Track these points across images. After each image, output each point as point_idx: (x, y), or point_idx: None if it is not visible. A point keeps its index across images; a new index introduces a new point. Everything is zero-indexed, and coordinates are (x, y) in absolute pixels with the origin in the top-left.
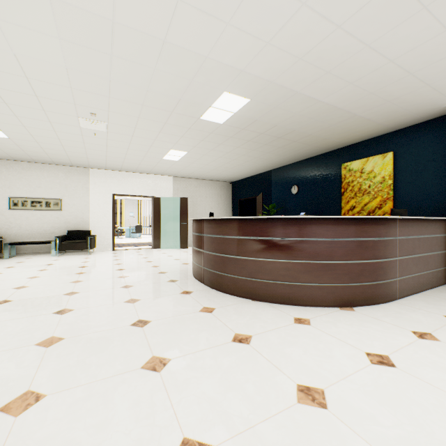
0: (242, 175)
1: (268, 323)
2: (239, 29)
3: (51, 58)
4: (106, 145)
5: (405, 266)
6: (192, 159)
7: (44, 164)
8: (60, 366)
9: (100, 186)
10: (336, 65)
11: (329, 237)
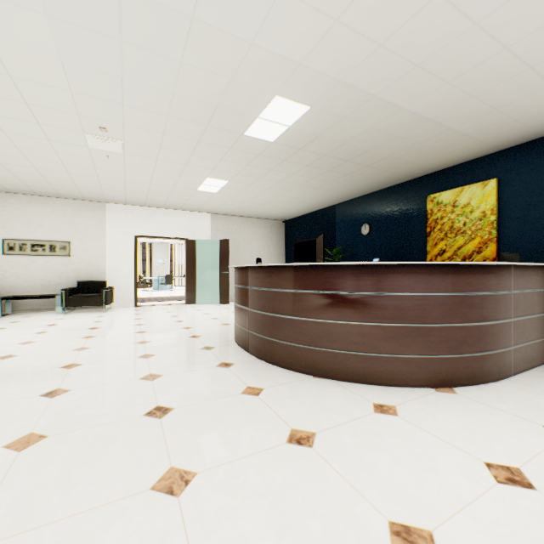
0: (298, 211)
1: (338, 413)
2: None
3: (40, 46)
4: (124, 172)
5: (522, 330)
6: (235, 190)
7: (47, 198)
8: (30, 485)
9: (119, 225)
10: (429, 55)
11: (421, 291)
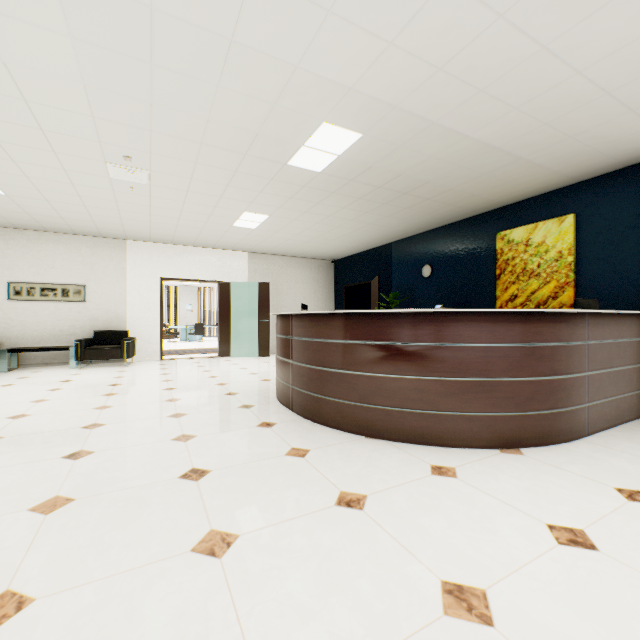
0: (349, 250)
1: (391, 475)
2: (346, 21)
3: (61, 69)
4: (149, 205)
5: (598, 385)
6: (276, 226)
7: (59, 234)
8: (63, 548)
9: (142, 266)
10: (494, 80)
11: (484, 341)
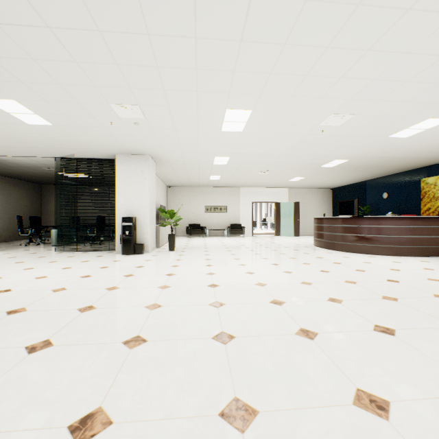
0: (341, 184)
1: (356, 256)
2: (344, 150)
3: (268, 161)
4: (261, 178)
5: None
6: (307, 179)
7: (219, 187)
8: (293, 256)
9: (245, 197)
10: (392, 149)
11: (388, 225)
